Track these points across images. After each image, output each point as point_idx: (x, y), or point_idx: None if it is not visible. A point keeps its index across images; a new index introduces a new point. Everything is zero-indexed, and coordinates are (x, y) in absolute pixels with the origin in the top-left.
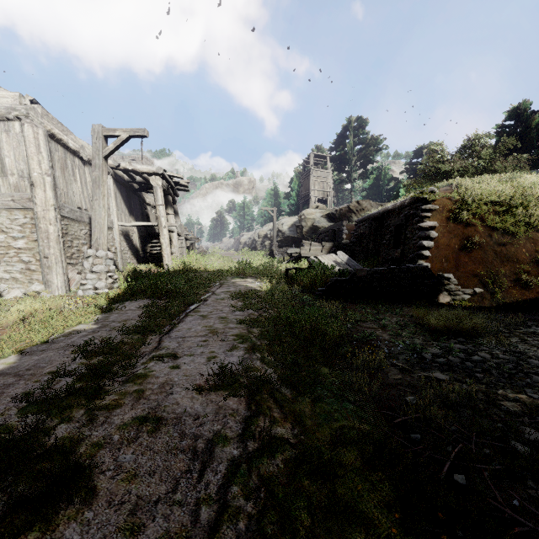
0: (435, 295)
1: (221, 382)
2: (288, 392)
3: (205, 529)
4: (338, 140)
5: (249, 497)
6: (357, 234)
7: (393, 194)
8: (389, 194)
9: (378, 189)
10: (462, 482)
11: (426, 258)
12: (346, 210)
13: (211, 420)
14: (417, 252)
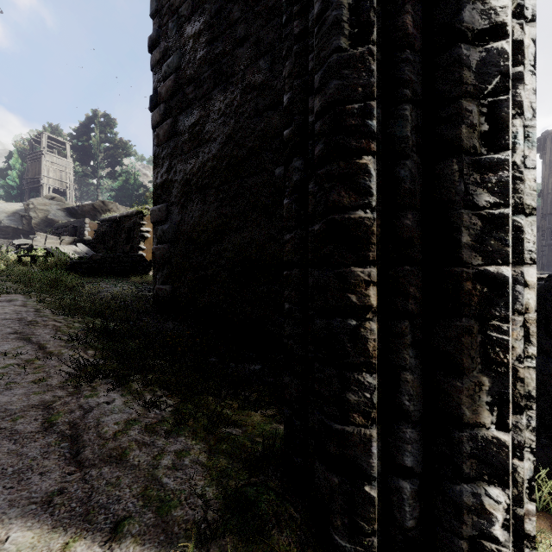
0: (148, 272)
1: (3, 291)
2: (46, 295)
3: (24, 305)
4: (81, 129)
5: (38, 301)
6: (100, 232)
7: (142, 201)
8: (139, 200)
9: (128, 193)
10: (118, 302)
11: (144, 250)
12: (90, 207)
13: (6, 298)
14: (138, 246)
